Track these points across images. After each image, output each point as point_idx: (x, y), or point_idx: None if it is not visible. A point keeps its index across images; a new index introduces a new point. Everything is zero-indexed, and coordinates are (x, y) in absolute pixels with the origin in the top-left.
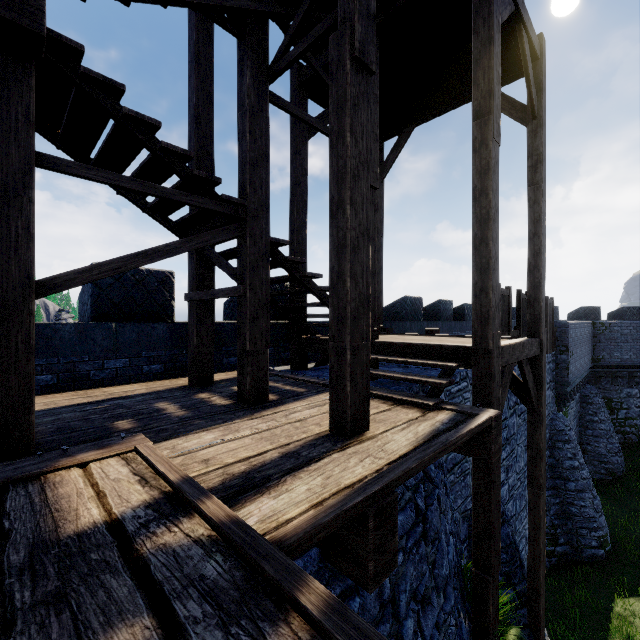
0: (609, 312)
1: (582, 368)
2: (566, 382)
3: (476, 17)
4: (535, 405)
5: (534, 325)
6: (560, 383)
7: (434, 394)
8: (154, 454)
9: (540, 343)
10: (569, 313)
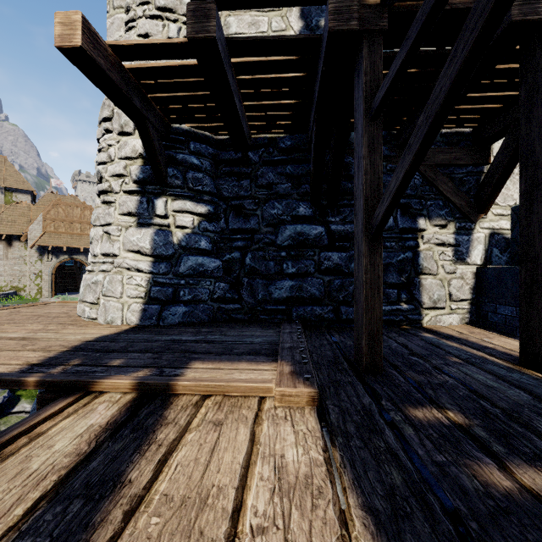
0: None
1: None
2: None
3: None
4: None
5: None
6: None
7: None
8: (238, 380)
9: None
10: None
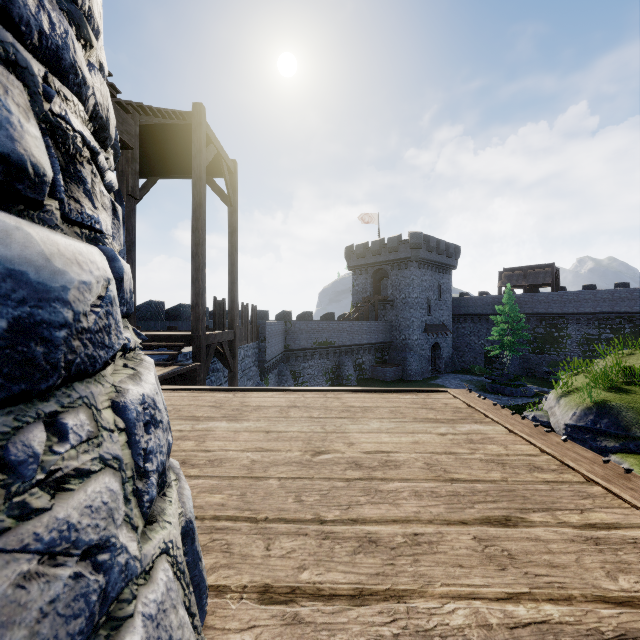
0: (298, 315)
1: (277, 352)
2: (265, 360)
3: (194, 162)
4: (232, 368)
5: (232, 323)
6: (262, 362)
7: (171, 359)
8: None
9: (235, 333)
10: (276, 315)
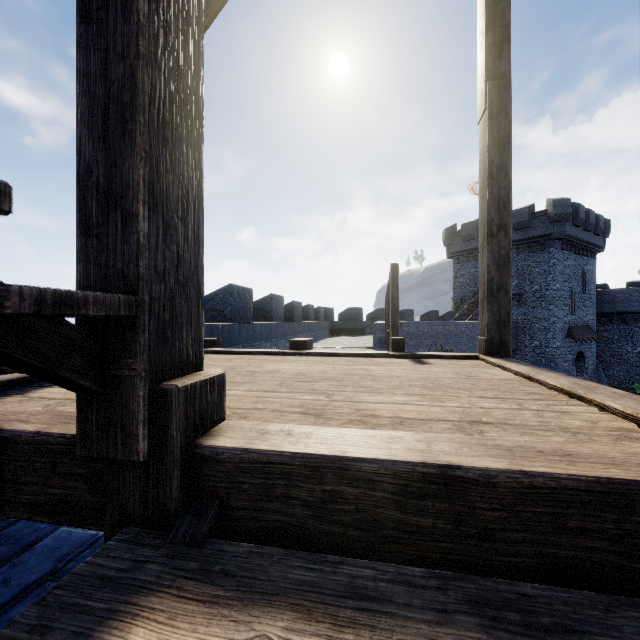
0: None
1: None
2: None
3: None
4: None
5: (499, 333)
6: None
7: None
8: None
9: None
10: (368, 314)
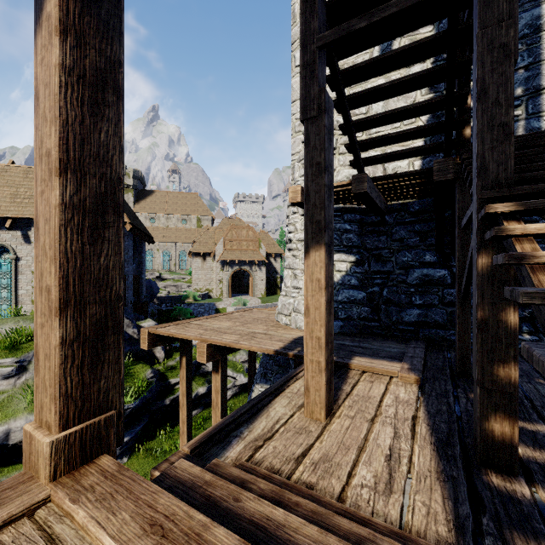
0: None
1: None
2: None
3: None
4: None
5: None
6: None
7: None
8: (380, 367)
9: None
10: None
